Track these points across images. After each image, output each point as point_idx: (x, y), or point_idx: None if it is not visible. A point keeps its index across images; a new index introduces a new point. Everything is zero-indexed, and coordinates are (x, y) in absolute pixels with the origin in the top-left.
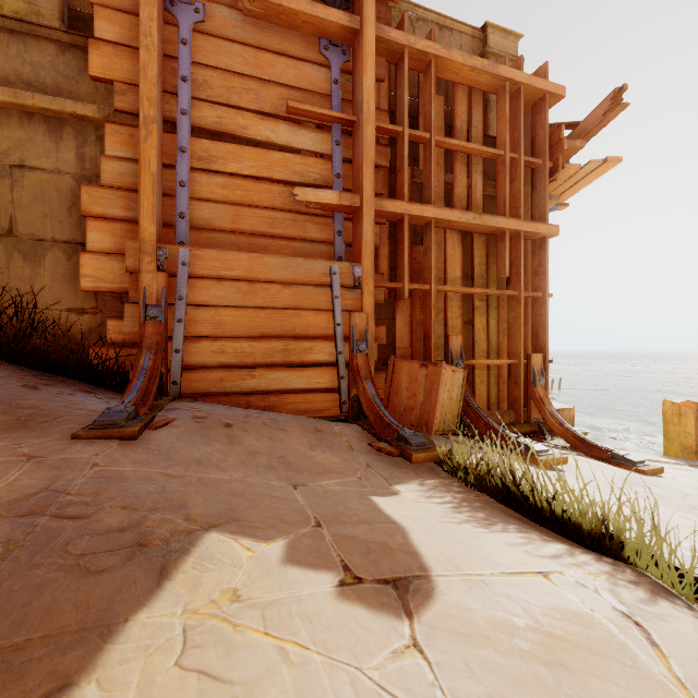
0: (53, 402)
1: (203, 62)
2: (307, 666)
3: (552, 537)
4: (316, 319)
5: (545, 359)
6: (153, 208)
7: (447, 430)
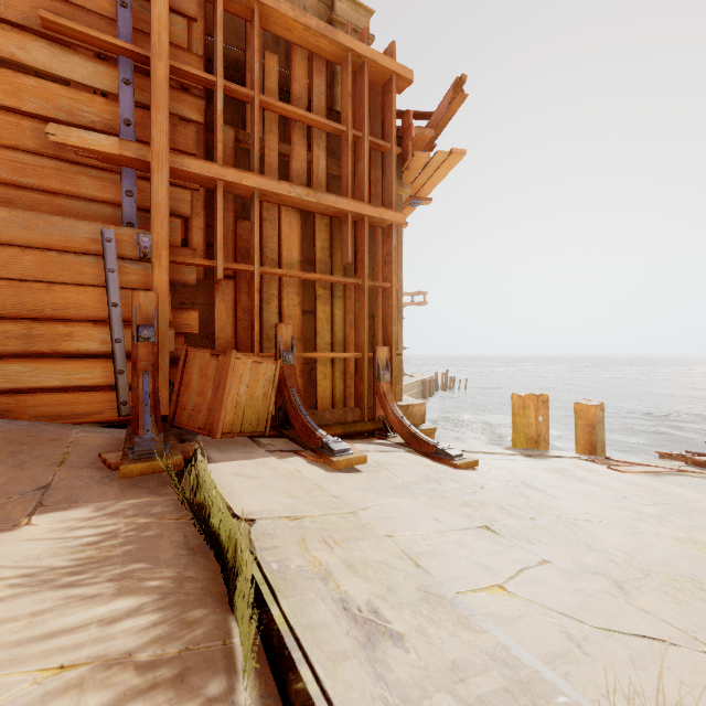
0: None
1: None
2: None
3: (195, 575)
4: (80, 296)
5: (392, 352)
6: None
7: (249, 431)
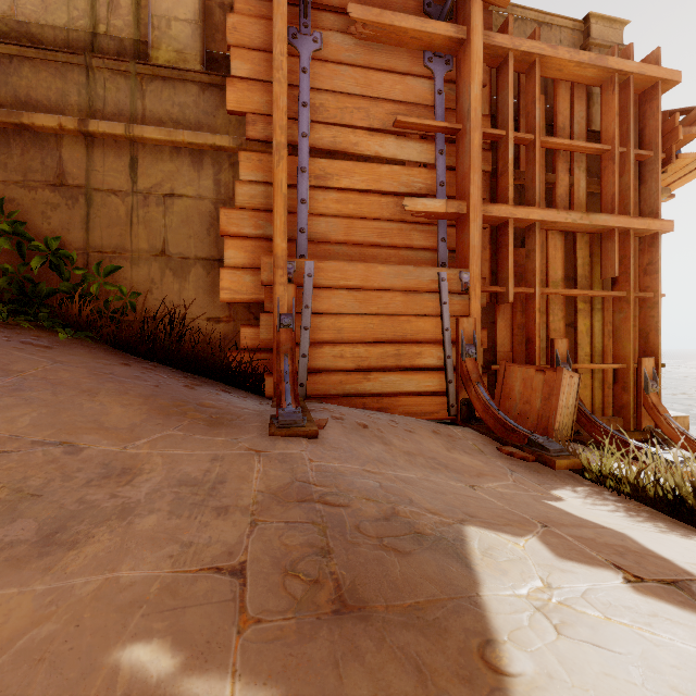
0: (222, 402)
1: (320, 87)
2: (671, 648)
3: None
4: (425, 324)
5: (658, 363)
6: (284, 226)
7: (564, 436)
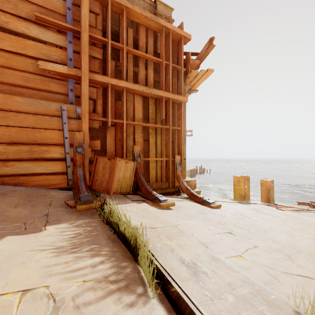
0: None
1: None
2: None
3: (117, 250)
4: (52, 134)
5: (182, 158)
6: None
7: (123, 192)
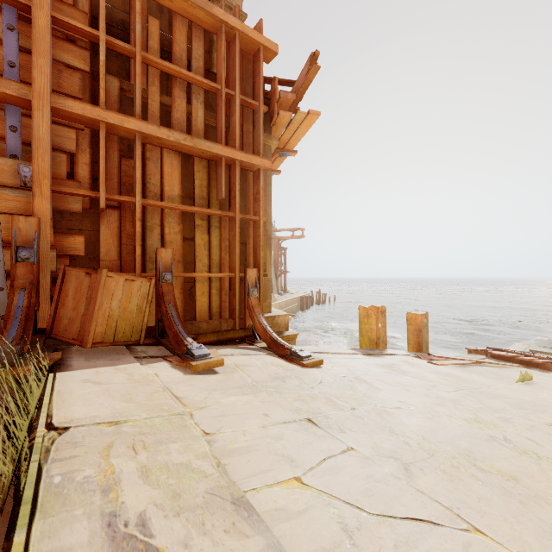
0: None
1: None
2: None
3: None
4: None
5: (260, 273)
6: None
7: (123, 341)
